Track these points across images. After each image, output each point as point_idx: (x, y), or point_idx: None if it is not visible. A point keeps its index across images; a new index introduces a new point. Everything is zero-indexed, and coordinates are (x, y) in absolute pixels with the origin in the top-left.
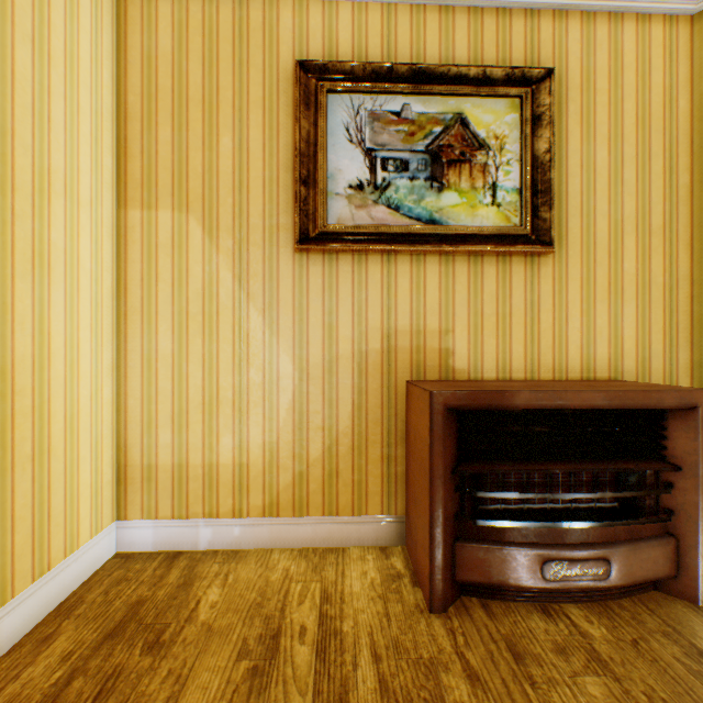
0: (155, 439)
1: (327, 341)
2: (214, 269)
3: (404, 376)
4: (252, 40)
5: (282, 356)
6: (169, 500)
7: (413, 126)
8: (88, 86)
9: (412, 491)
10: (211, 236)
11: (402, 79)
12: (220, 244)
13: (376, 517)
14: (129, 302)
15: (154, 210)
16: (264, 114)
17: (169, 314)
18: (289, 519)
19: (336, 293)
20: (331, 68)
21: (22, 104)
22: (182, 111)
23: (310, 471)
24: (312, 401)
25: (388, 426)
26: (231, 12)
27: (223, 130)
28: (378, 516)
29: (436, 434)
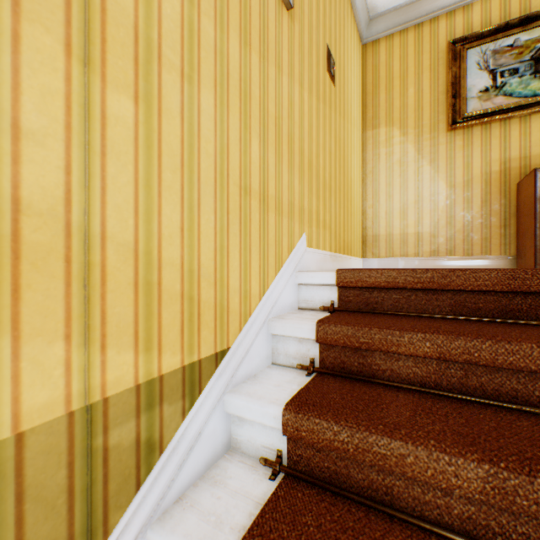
0: (377, 225)
1: (465, 171)
2: (405, 148)
3: (514, 182)
4: (423, 41)
5: (439, 182)
6: (384, 250)
7: (521, 49)
8: (358, 86)
9: (521, 233)
10: (403, 134)
11: (513, 27)
12: (407, 137)
13: (495, 257)
14: (366, 169)
15: (377, 129)
16: (429, 72)
17: (384, 171)
18: (443, 257)
19: (470, 147)
20: (468, 38)
21: (352, 97)
22: (390, 84)
23: (455, 235)
24: (456, 201)
25: (503, 210)
26: (413, 33)
27: (409, 86)
28: (497, 256)
29: (538, 188)
